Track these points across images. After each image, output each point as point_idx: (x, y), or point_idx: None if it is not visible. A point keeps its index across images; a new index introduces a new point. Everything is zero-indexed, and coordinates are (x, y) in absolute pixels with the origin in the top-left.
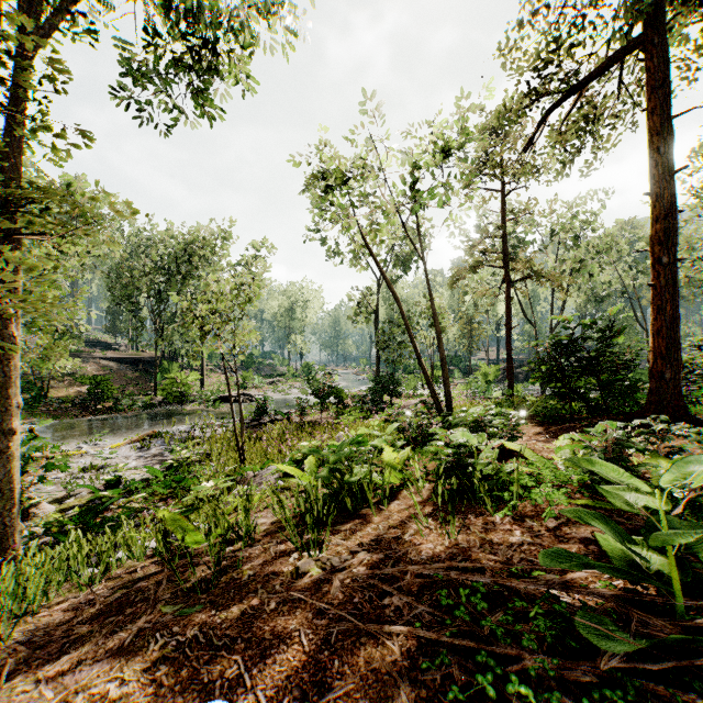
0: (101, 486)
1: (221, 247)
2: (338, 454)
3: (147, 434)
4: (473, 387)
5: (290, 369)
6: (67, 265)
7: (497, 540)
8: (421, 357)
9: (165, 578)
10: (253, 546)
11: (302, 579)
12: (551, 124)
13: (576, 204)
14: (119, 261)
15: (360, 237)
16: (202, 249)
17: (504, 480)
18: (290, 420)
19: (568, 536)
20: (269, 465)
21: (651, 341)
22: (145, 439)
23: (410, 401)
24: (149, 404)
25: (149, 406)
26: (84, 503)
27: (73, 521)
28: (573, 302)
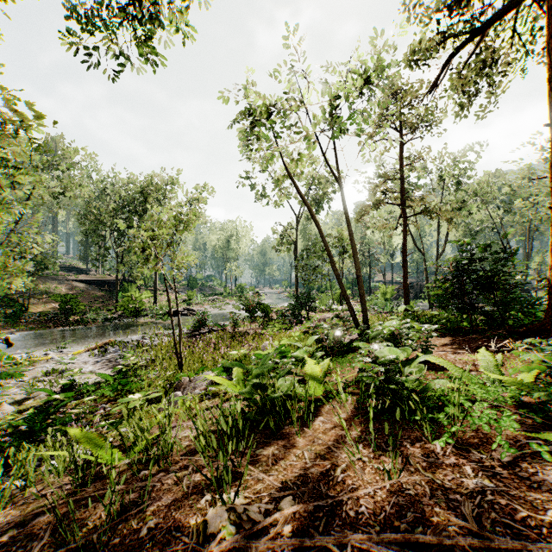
0: (59, 388)
1: (170, 190)
2: (261, 368)
3: (105, 342)
4: (375, 303)
5: (226, 289)
6: (19, 192)
7: (449, 484)
8: (339, 275)
9: (50, 527)
10: (168, 471)
11: (209, 545)
12: (449, 74)
13: (458, 155)
14: (88, 202)
15: (283, 169)
16: (155, 192)
17: (431, 396)
18: (224, 330)
19: (535, 479)
20: (203, 371)
21: (551, 259)
22: (103, 347)
23: (324, 315)
24: (110, 318)
25: (110, 319)
26: (41, 404)
27: (27, 421)
28: (453, 236)
